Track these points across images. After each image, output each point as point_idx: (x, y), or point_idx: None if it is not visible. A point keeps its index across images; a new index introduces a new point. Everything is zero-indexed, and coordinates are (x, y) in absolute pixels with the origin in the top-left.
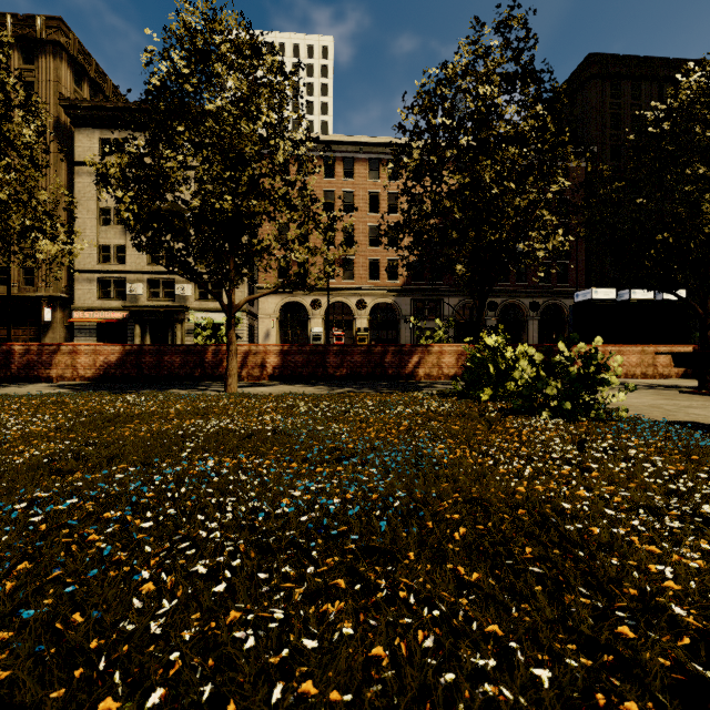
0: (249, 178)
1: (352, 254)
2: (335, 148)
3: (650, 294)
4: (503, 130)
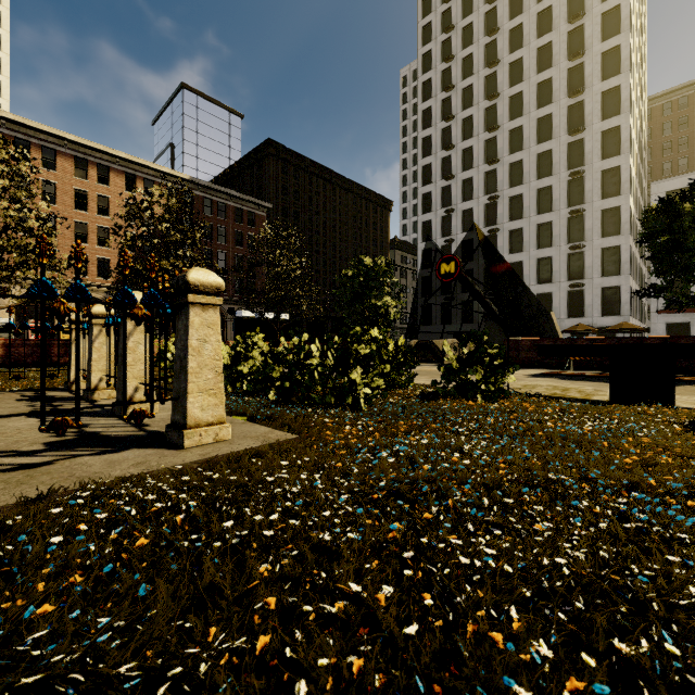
0: (8, 237)
1: (54, 246)
2: (31, 132)
3: (272, 315)
4: (178, 238)
